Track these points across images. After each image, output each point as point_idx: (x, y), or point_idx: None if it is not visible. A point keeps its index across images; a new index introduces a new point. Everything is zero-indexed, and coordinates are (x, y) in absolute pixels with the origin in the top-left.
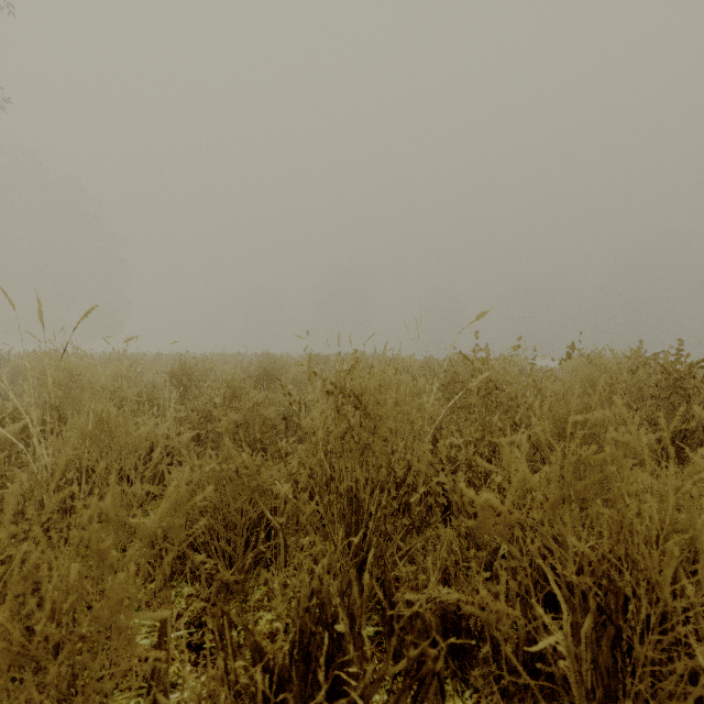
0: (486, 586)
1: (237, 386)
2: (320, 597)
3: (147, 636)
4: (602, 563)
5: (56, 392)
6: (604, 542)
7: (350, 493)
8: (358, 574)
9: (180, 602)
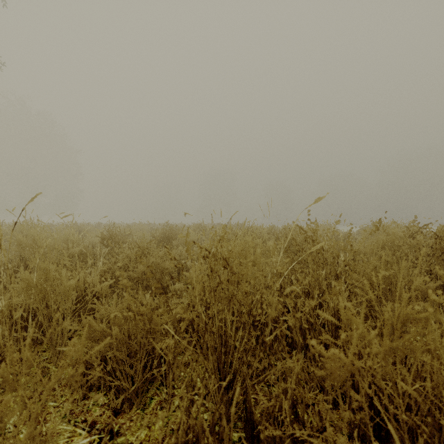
0: (327, 414)
1: (144, 247)
2: (195, 432)
3: (68, 440)
4: (419, 396)
5: (8, 255)
6: (427, 386)
7: (220, 331)
8: (226, 392)
9: (96, 410)
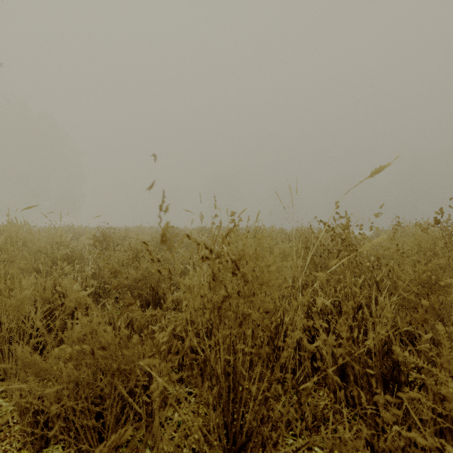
0: None
1: (138, 249)
2: None
3: None
4: None
5: None
6: None
7: (227, 368)
8: None
9: None
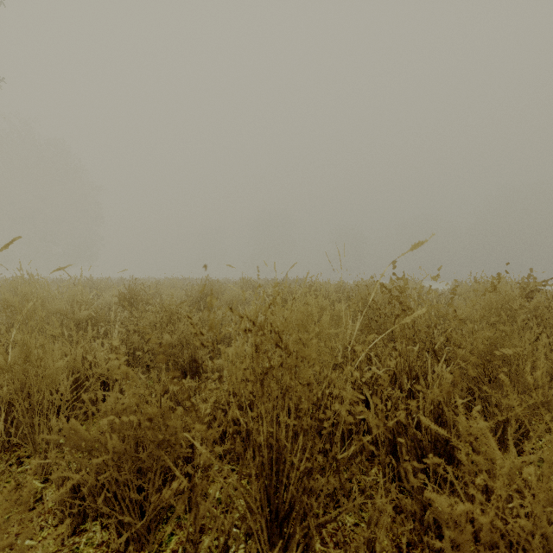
0: None
1: (173, 310)
2: None
3: None
4: None
5: None
6: None
7: (270, 440)
8: (278, 531)
9: None
